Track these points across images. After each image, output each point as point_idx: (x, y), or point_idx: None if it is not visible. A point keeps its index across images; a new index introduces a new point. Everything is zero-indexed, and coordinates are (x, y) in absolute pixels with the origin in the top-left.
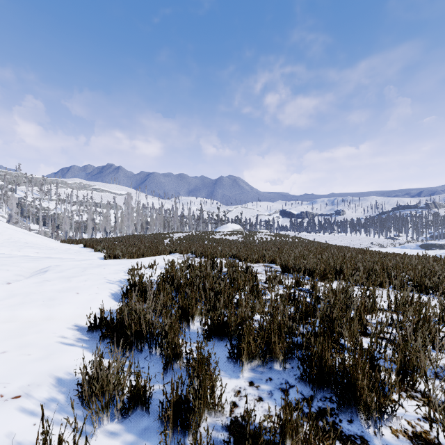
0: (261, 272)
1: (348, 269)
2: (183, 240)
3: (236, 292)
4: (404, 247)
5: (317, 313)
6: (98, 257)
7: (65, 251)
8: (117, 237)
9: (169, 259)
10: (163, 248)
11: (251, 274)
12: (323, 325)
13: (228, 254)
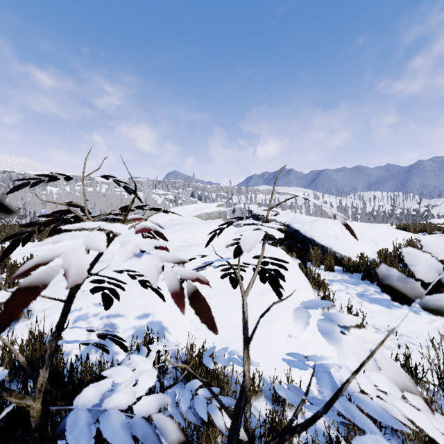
0: None
1: None
2: None
3: None
4: None
5: None
6: None
7: None
8: None
9: None
10: None
11: None
12: None
13: None
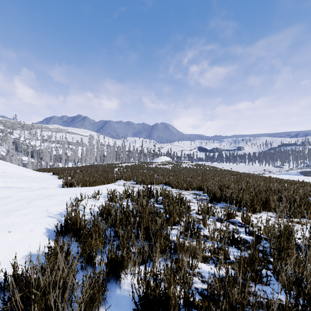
0: (192, 201)
1: (275, 201)
2: (128, 168)
3: (171, 228)
4: (288, 173)
5: (280, 276)
6: (58, 184)
7: (33, 179)
8: (81, 166)
9: (112, 187)
10: (112, 176)
11: (184, 204)
12: (302, 308)
13: (162, 181)
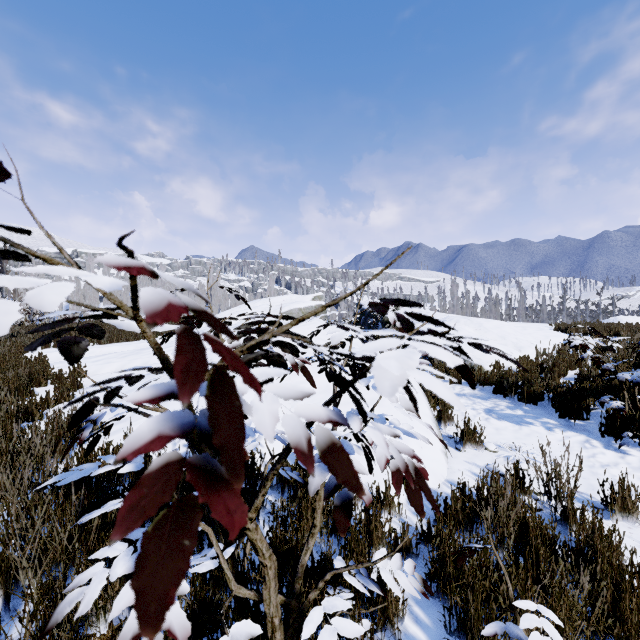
0: None
1: None
2: None
3: None
4: None
5: None
6: None
7: None
8: None
9: None
10: None
11: None
12: None
13: None
